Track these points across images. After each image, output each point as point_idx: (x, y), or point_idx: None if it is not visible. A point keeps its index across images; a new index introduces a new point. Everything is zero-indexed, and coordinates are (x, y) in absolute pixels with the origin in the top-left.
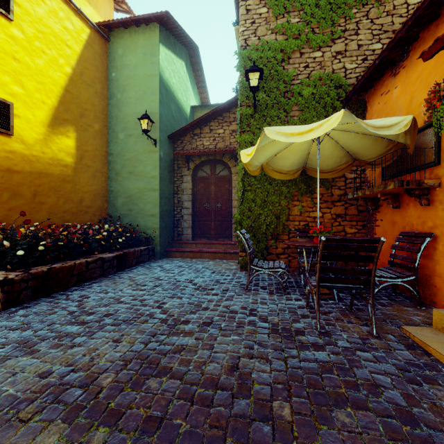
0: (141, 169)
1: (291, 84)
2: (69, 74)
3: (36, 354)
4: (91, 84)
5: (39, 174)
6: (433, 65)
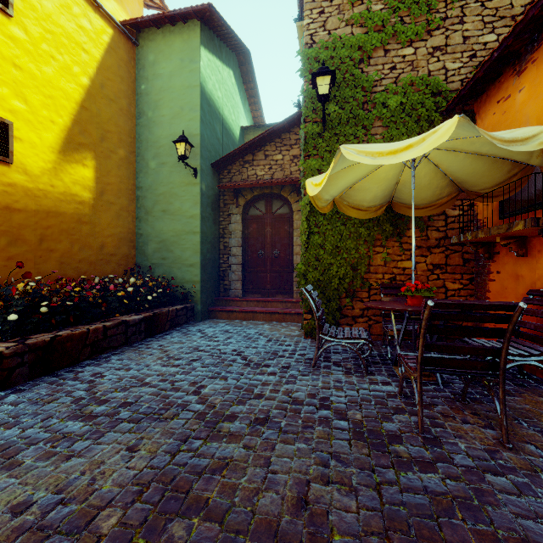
0: (177, 206)
1: (372, 92)
2: (85, 86)
3: (15, 469)
4: (114, 99)
5: (48, 213)
6: None
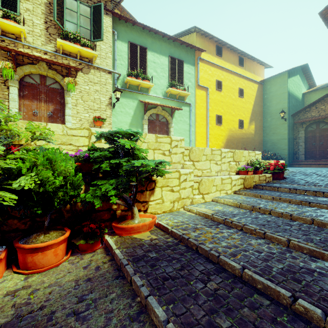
0: (278, 131)
1: None
2: (253, 104)
3: None
4: (258, 104)
5: (247, 138)
6: None
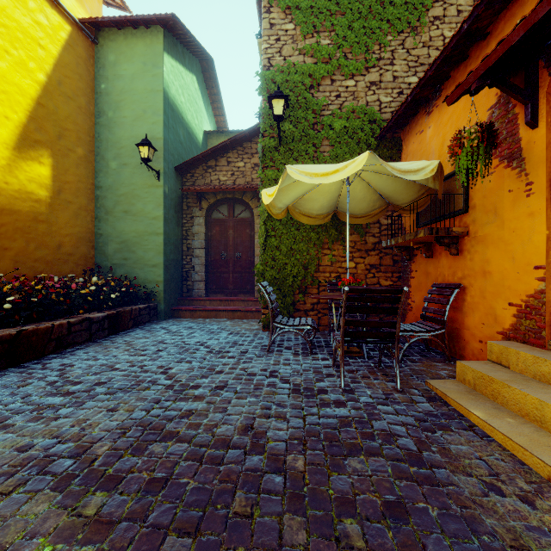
0: (139, 208)
1: (321, 115)
2: (42, 82)
3: (10, 428)
4: (72, 96)
5: (1, 211)
6: (463, 108)
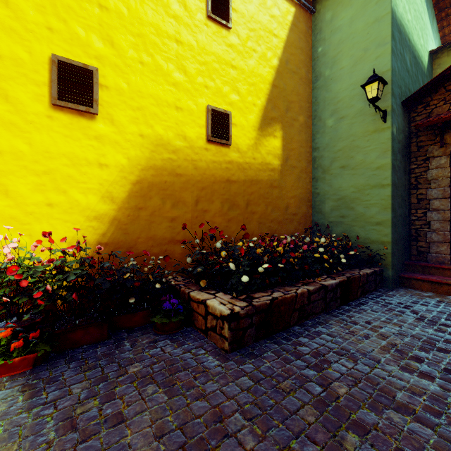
0: (359, 159)
1: None
2: (275, 67)
3: None
4: (295, 71)
5: (251, 182)
6: None
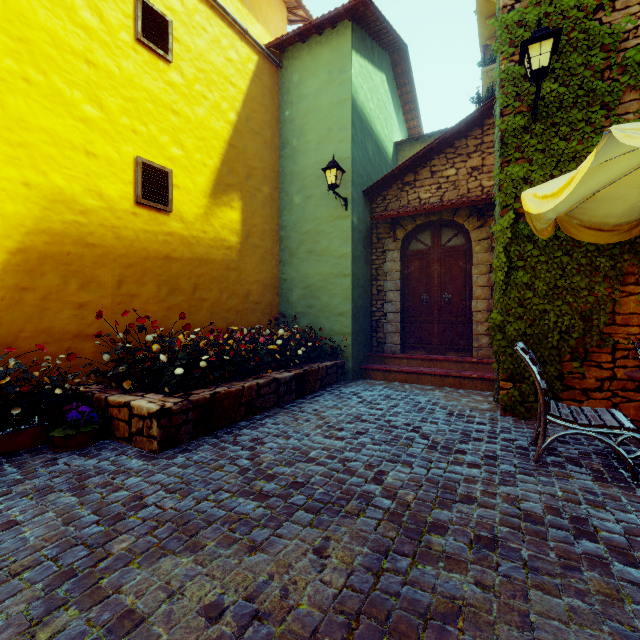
0: (324, 245)
1: (620, 49)
2: (233, 122)
3: (199, 553)
4: (259, 131)
5: (200, 261)
6: None
